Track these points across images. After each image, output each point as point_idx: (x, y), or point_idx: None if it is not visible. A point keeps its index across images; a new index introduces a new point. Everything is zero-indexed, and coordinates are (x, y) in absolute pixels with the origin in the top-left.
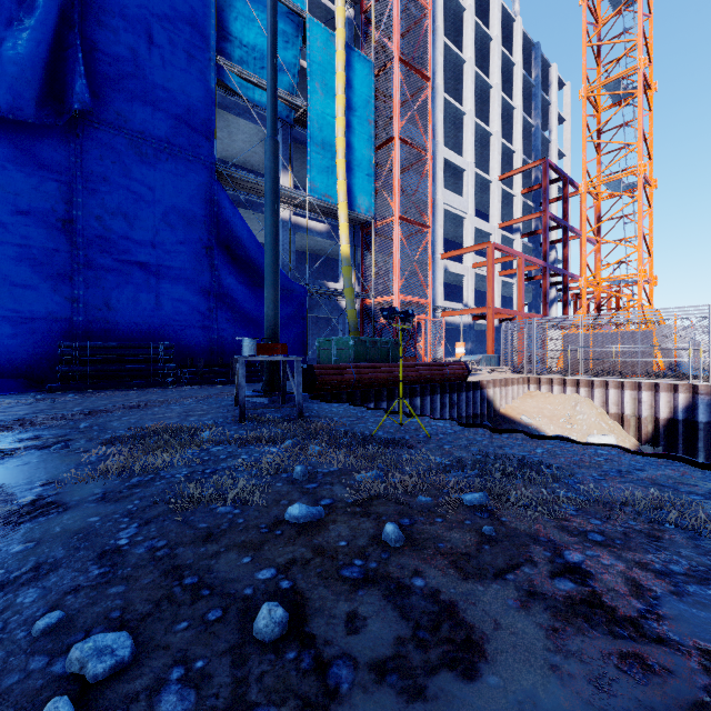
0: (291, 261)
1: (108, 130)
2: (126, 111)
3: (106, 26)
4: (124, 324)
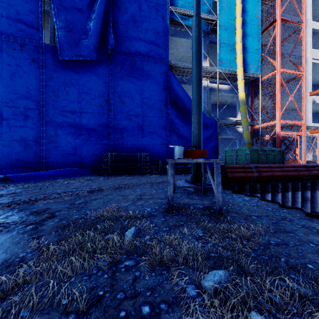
0: (208, 108)
1: (122, 56)
2: (129, 46)
3: (122, 9)
4: (129, 145)
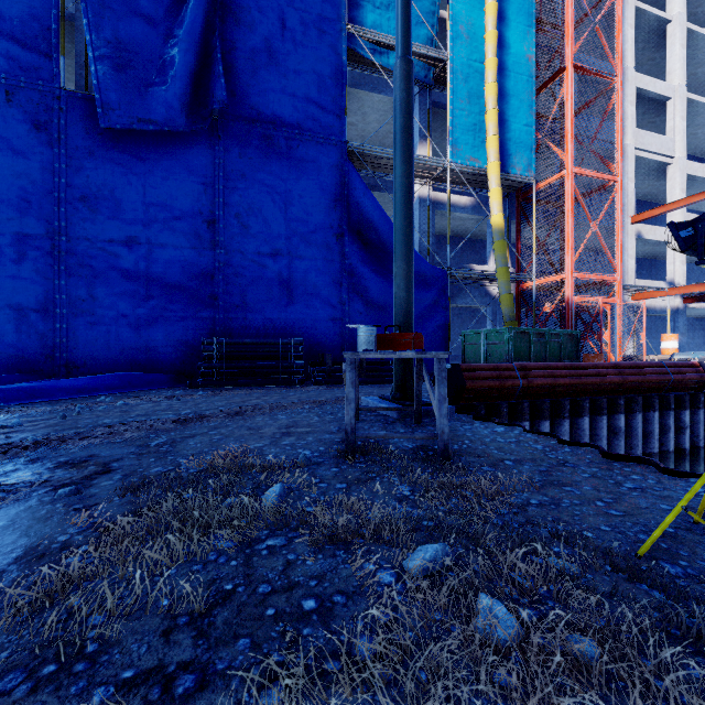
0: (429, 244)
1: (245, 127)
2: (260, 104)
3: (243, 23)
4: (259, 321)
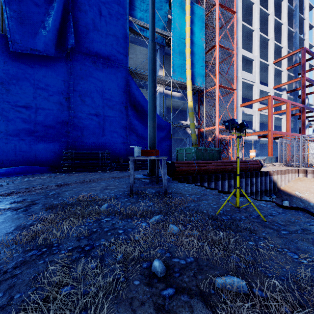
0: (164, 112)
1: (83, 56)
2: (90, 47)
3: (82, 10)
4: (90, 143)
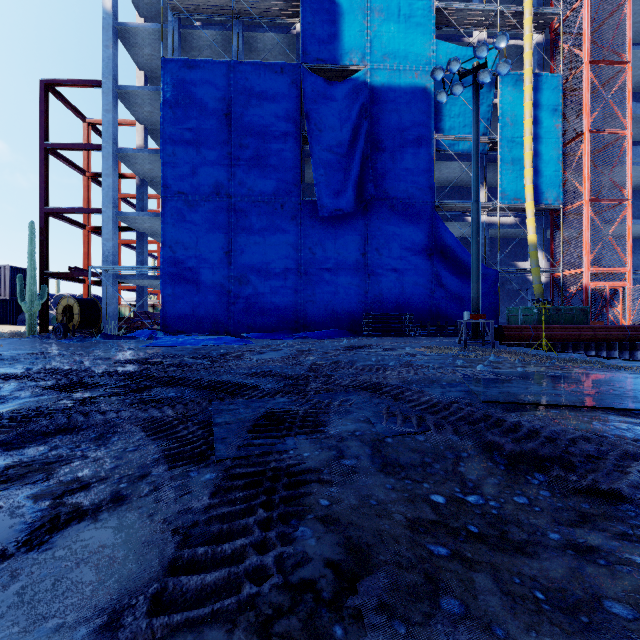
0: (485, 251)
1: (380, 203)
2: (388, 190)
3: (380, 149)
4: (388, 303)
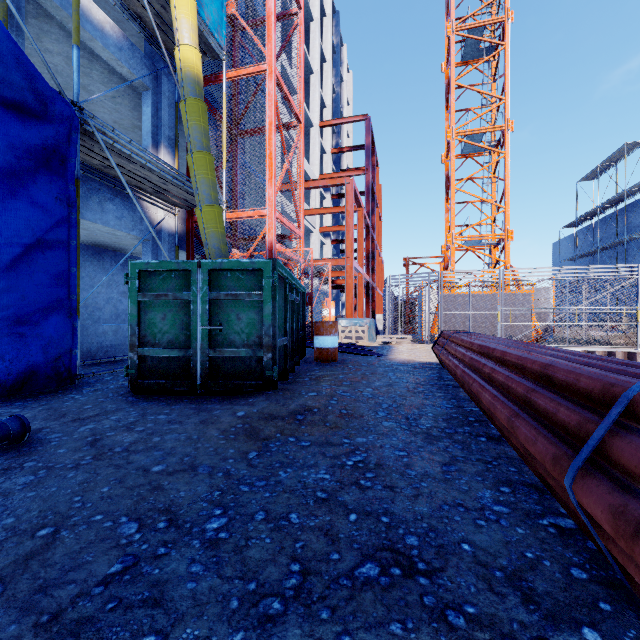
0: None
1: None
2: None
3: None
4: None
